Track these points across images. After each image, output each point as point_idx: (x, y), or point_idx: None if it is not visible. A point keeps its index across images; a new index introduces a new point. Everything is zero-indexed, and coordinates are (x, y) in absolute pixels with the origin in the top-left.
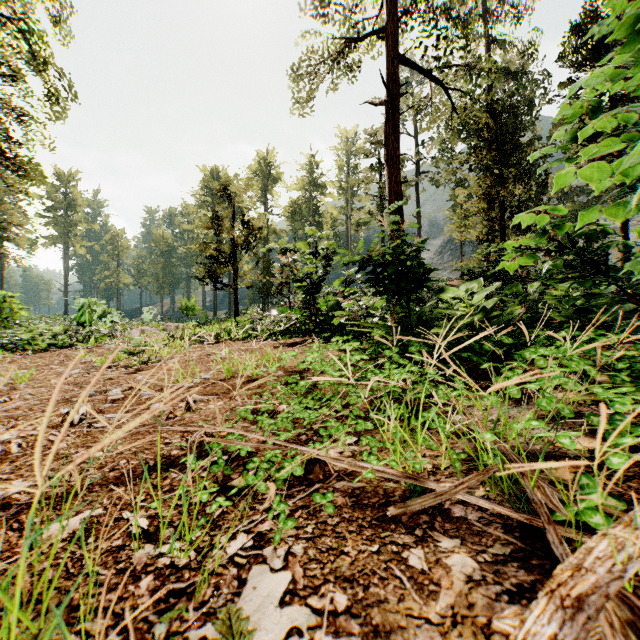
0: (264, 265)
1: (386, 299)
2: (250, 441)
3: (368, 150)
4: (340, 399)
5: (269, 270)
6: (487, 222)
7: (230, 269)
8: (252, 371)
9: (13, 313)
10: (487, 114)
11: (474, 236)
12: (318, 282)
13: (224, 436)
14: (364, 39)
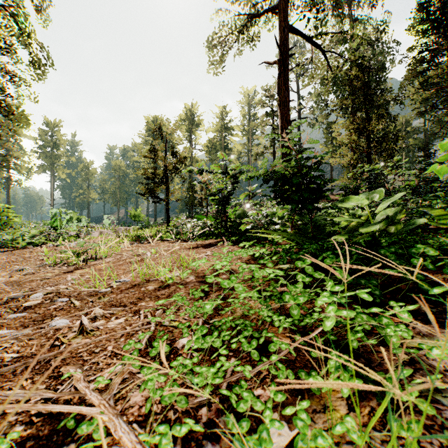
0: (189, 185)
1: (291, 208)
2: (126, 414)
3: (264, 102)
4: (255, 340)
5: (193, 188)
6: (357, 150)
7: (164, 187)
8: (166, 275)
9: (9, 219)
10: (357, 67)
11: (347, 161)
12: (228, 196)
13: (100, 391)
14: (262, 15)
